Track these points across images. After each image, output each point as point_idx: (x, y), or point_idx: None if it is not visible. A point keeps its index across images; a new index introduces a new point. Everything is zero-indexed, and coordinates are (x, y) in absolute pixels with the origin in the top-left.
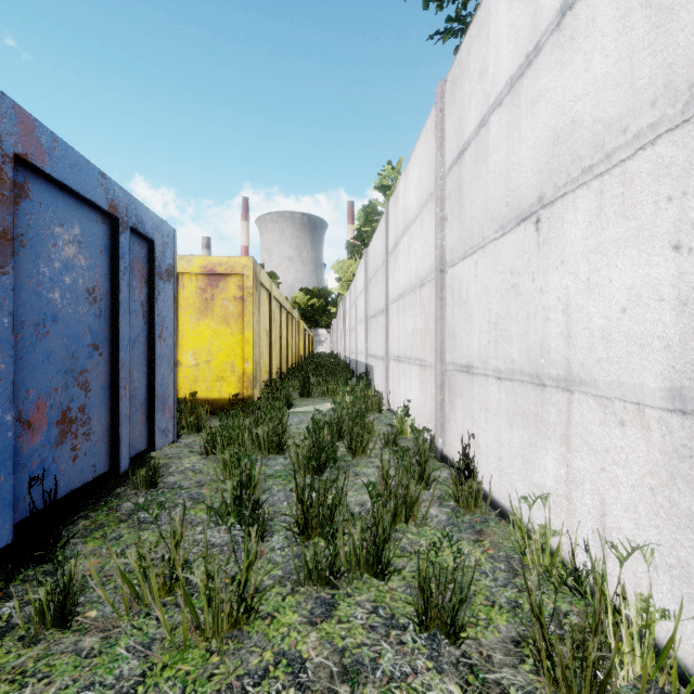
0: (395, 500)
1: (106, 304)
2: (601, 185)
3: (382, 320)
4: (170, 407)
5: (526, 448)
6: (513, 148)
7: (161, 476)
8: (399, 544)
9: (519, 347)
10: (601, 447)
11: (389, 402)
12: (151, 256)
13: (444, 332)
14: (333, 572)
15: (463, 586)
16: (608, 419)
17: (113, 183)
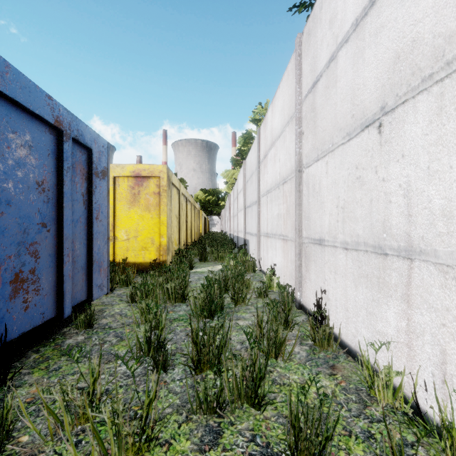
0: (267, 342)
1: (53, 193)
2: (441, 89)
3: (255, 208)
4: (105, 269)
5: (369, 303)
6: (358, 72)
7: (95, 319)
8: (271, 377)
9: (364, 225)
10: (441, 306)
11: (260, 265)
12: (90, 160)
13: (301, 215)
14: (219, 403)
15: (324, 416)
16: (449, 283)
17: (58, 104)
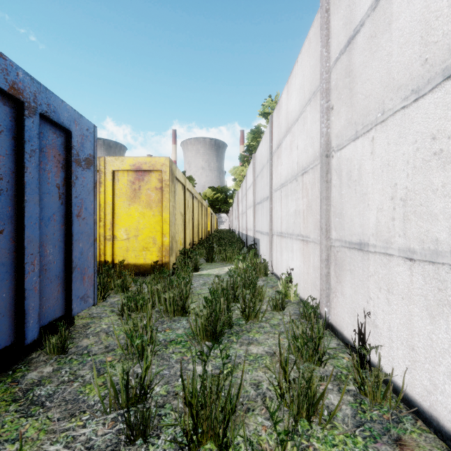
0: (297, 399)
1: (9, 183)
2: None
3: (266, 205)
4: (90, 276)
5: None
6: None
7: (70, 343)
8: None
9: (450, 224)
10: None
11: (273, 268)
12: (68, 145)
13: (329, 211)
14: None
15: None
16: None
17: (15, 67)
